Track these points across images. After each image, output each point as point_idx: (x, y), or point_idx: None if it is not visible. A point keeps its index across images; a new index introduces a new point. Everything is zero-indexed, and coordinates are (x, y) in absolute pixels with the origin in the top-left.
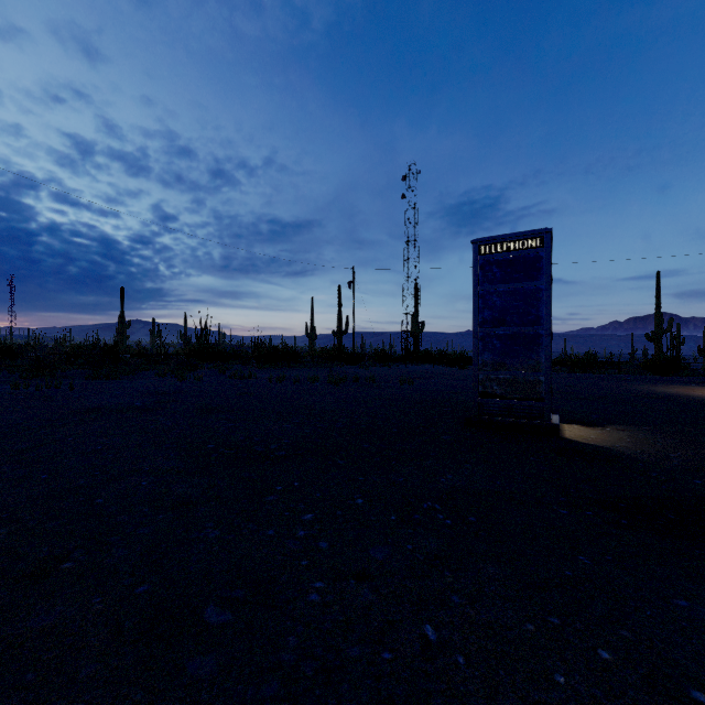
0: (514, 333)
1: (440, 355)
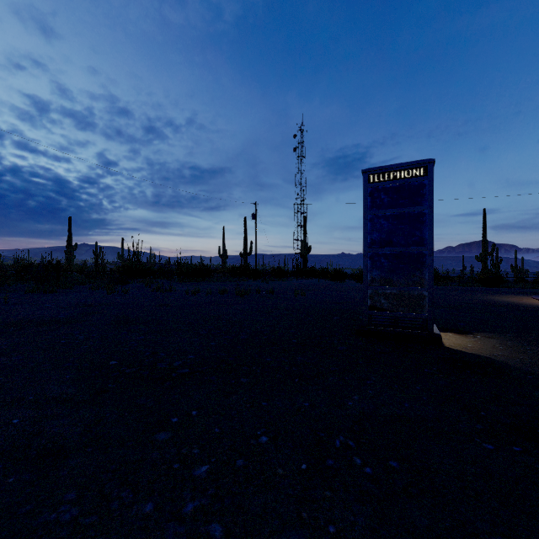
0: (400, 252)
1: (323, 271)
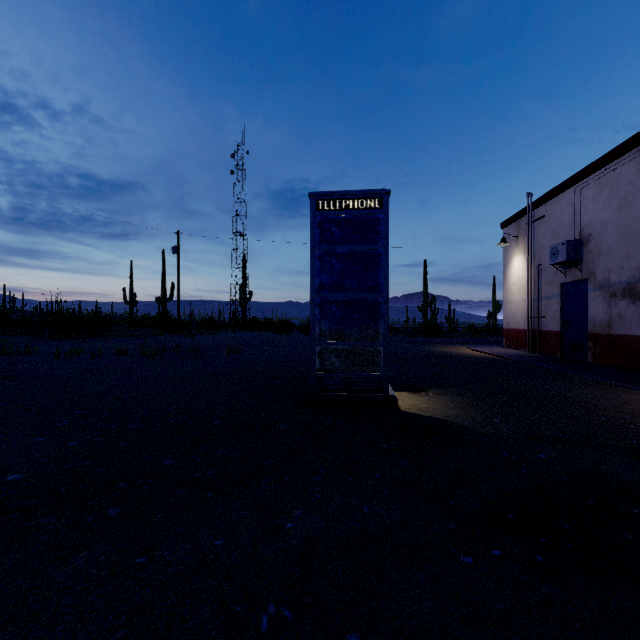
0: (354, 299)
1: (266, 322)
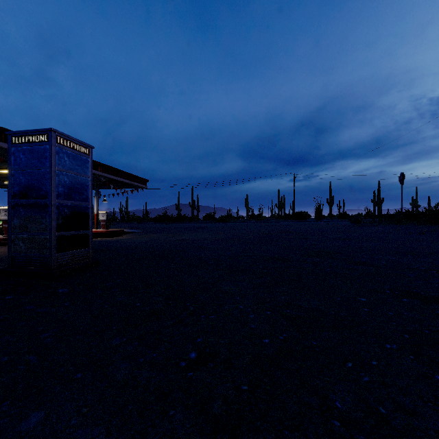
0: None
1: None
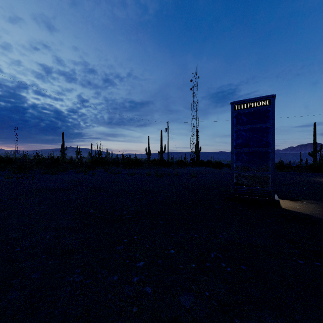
0: (254, 151)
1: (208, 162)
